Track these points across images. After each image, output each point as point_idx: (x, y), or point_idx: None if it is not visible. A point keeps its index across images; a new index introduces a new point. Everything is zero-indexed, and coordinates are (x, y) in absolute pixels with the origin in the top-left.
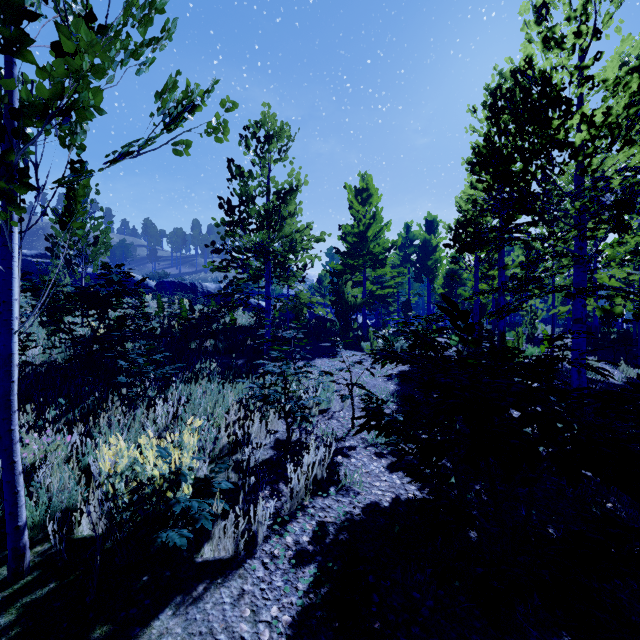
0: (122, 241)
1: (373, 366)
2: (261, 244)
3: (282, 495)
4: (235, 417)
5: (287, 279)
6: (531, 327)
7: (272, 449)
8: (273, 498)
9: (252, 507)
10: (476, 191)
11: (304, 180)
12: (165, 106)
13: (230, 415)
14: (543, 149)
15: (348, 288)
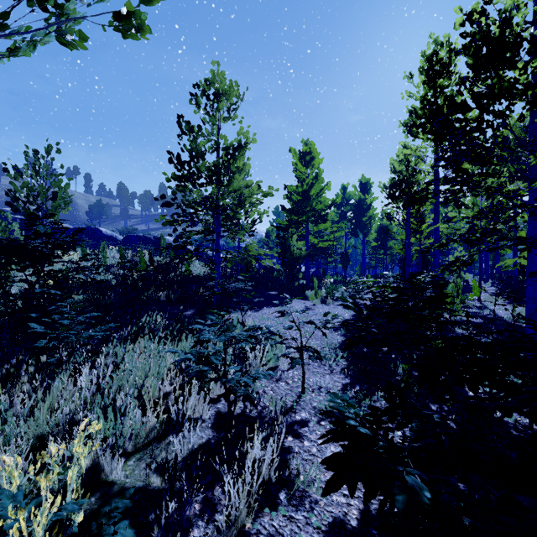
0: (98, 201)
1: (325, 326)
2: (209, 197)
3: (217, 511)
4: (170, 387)
5: (236, 232)
6: (457, 276)
7: (211, 428)
8: (204, 518)
9: None
10: (412, 151)
11: (252, 138)
12: None
13: (164, 385)
14: (504, 93)
15: (293, 241)
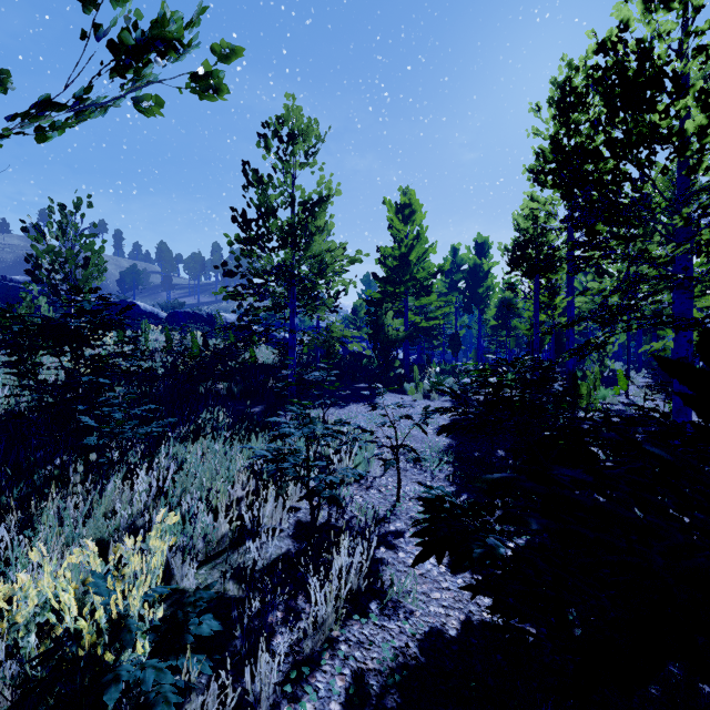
0: (133, 267)
1: (425, 421)
2: (283, 265)
3: (301, 619)
4: (242, 492)
5: (315, 308)
6: (600, 365)
7: (291, 538)
8: (288, 625)
9: (248, 669)
10: (539, 205)
11: (336, 189)
12: (119, 38)
13: (235, 489)
14: (642, 140)
15: (388, 319)
